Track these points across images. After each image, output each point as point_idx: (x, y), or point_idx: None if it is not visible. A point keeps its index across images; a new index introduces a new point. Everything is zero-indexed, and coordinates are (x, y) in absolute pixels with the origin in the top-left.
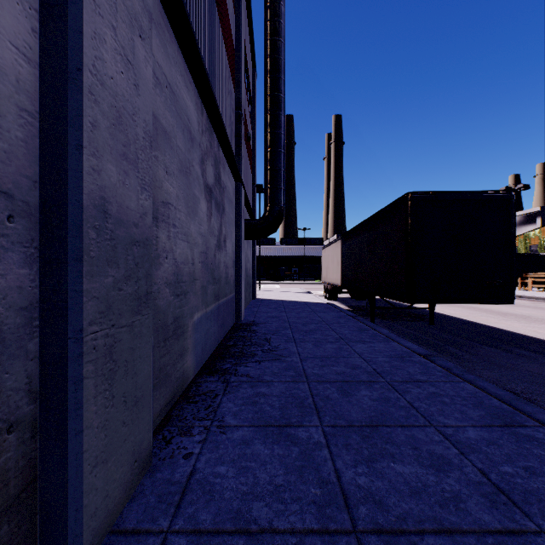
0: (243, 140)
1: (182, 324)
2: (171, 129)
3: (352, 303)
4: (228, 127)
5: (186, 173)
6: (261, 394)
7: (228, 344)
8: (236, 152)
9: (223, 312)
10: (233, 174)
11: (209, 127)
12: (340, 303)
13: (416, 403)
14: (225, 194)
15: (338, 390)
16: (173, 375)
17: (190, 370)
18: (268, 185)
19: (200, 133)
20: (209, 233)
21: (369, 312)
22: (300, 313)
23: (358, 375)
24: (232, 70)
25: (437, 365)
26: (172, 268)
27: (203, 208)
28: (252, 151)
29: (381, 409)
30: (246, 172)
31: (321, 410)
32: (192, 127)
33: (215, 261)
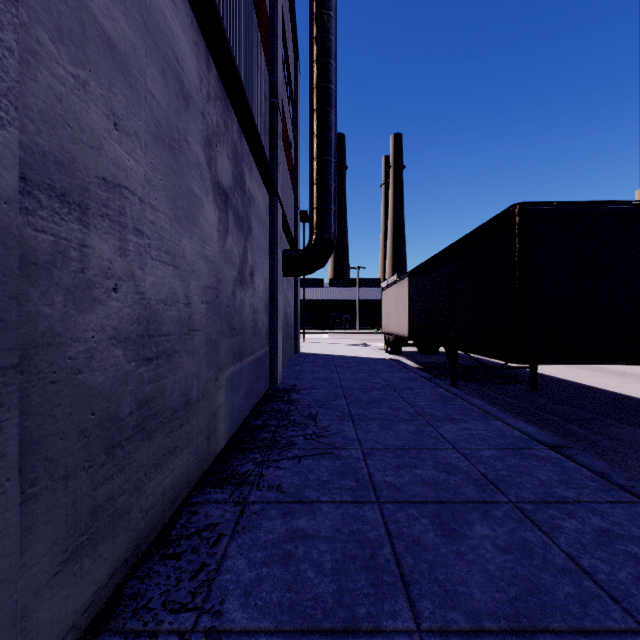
0: (280, 140)
1: (161, 409)
2: (130, 51)
3: (421, 359)
4: (258, 115)
5: (172, 148)
6: (298, 534)
7: (255, 424)
8: (270, 155)
9: (249, 377)
10: (266, 183)
11: (223, 97)
12: (405, 359)
13: (584, 558)
14: (252, 208)
15: (434, 523)
16: (135, 507)
17: (180, 482)
18: (314, 204)
19: (204, 96)
20: (222, 259)
21: (445, 370)
22: (356, 374)
23: (460, 488)
24: (263, 40)
25: (580, 466)
26: (133, 310)
27: (209, 217)
28: (294, 165)
29: (524, 575)
30: (286, 189)
31: (412, 581)
32: (185, 76)
33: (235, 303)
